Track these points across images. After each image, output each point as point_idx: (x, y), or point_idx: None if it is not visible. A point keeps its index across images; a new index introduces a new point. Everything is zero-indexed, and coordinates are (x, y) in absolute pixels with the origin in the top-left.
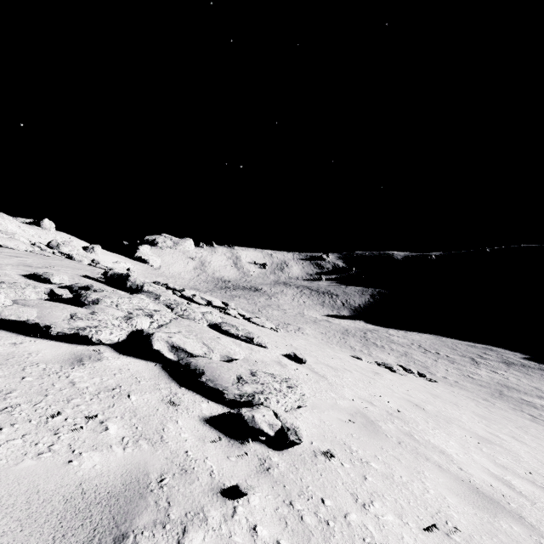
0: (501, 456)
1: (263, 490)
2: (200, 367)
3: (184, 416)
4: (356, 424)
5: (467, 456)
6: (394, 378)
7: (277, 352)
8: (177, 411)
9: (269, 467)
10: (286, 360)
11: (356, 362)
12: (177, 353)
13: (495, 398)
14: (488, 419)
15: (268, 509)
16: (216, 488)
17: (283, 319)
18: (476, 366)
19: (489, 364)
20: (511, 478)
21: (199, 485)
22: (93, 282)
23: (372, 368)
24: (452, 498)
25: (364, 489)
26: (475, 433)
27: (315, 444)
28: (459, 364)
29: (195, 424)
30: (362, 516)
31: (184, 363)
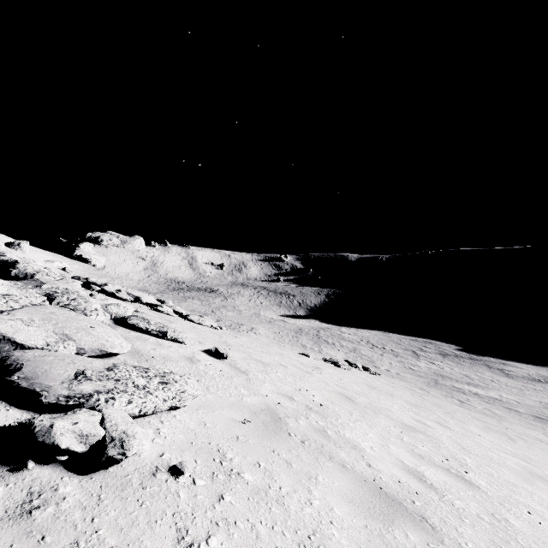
0: (421, 444)
1: None
2: (20, 361)
3: None
4: (254, 423)
5: (382, 449)
6: (335, 372)
7: (197, 348)
8: None
9: (40, 505)
10: (203, 356)
11: (299, 358)
12: None
13: (430, 386)
14: (419, 407)
15: None
16: None
17: (237, 319)
18: (417, 359)
19: (428, 356)
20: (425, 468)
21: None
22: None
23: (315, 363)
24: (342, 508)
25: (208, 517)
26: (402, 422)
27: (167, 457)
28: (402, 357)
29: None
30: None
31: (1, 357)
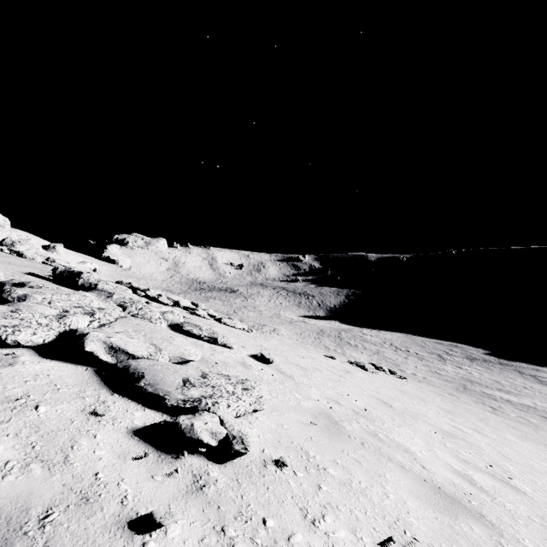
0: (463, 450)
1: (190, 516)
2: (140, 370)
3: (107, 429)
4: (318, 426)
5: (430, 453)
6: (365, 376)
7: (243, 352)
8: (99, 423)
9: (205, 484)
10: (252, 361)
11: (328, 361)
12: (116, 355)
13: (459, 392)
14: (452, 413)
15: (190, 541)
16: (124, 519)
17: (259, 320)
18: (443, 362)
19: (454, 360)
20: (472, 473)
21: (101, 518)
22: (38, 280)
23: (344, 367)
24: (413, 502)
25: (316, 501)
26: (440, 428)
27: (267, 452)
28: (427, 360)
29: (118, 438)
30: (309, 536)
31: (123, 366)
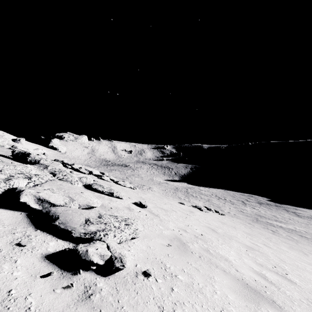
0: (259, 257)
1: None
2: (56, 214)
3: (26, 255)
4: (173, 246)
5: (240, 261)
6: (201, 214)
7: (129, 201)
8: (21, 251)
9: (92, 293)
10: (134, 206)
11: (180, 206)
12: (42, 204)
13: (254, 222)
14: (251, 235)
15: None
16: None
17: (141, 182)
18: (244, 205)
19: (251, 204)
20: (265, 272)
21: None
22: (2, 158)
23: (189, 209)
24: (232, 295)
25: (170, 300)
26: (245, 244)
27: (139, 266)
28: (236, 204)
29: (34, 261)
30: None
31: (45, 211)
